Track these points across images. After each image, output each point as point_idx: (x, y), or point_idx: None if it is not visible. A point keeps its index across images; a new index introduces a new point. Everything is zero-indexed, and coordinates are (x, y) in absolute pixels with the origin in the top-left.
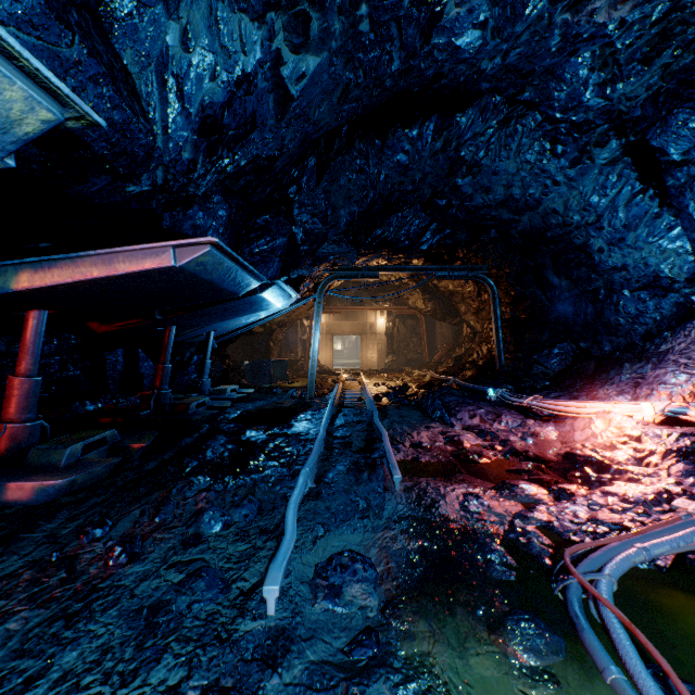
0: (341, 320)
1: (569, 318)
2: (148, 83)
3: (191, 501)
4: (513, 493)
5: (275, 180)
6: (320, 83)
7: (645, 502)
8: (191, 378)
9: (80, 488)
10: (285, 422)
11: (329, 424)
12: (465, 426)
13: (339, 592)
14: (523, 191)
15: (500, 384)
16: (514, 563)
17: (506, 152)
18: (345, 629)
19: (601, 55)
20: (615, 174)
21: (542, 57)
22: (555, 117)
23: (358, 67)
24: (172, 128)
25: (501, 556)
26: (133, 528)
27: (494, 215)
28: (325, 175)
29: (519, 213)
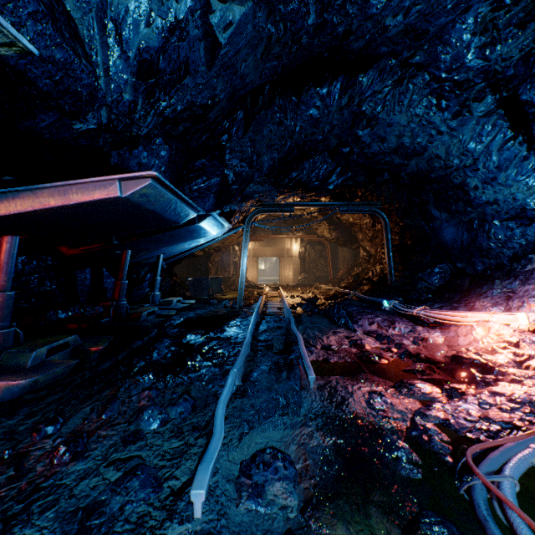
0: (264, 246)
1: (448, 244)
2: (89, 28)
3: (135, 398)
4: (411, 391)
5: (209, 129)
6: (246, 33)
7: (531, 402)
8: (145, 291)
9: (43, 386)
10: (218, 328)
11: (254, 329)
12: (365, 331)
13: (261, 491)
14: (412, 140)
15: (391, 297)
16: (419, 460)
17: (399, 107)
18: (267, 532)
19: (482, 22)
20: (490, 124)
21: (438, 15)
22: (441, 77)
23: (279, 20)
24: (112, 71)
25: (407, 453)
26: (82, 424)
27: (388, 160)
28: (251, 126)
29: (408, 158)
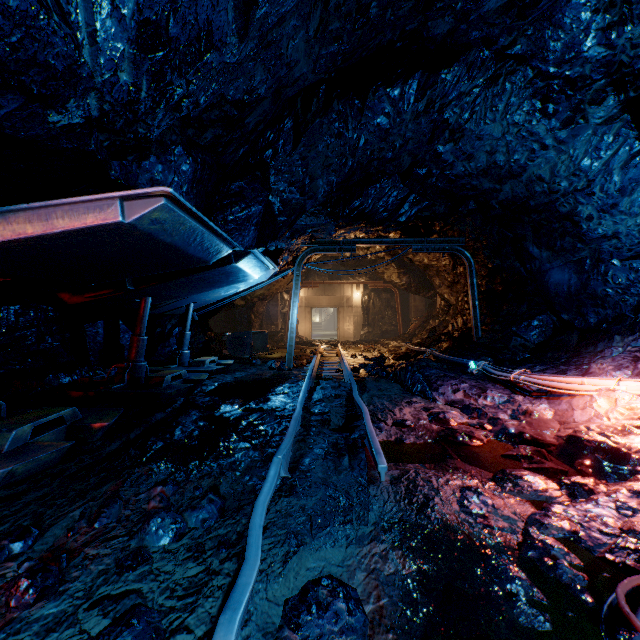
0: (319, 294)
1: (550, 290)
2: None
3: (144, 496)
4: (518, 487)
5: (248, 141)
6: None
7: None
8: (172, 349)
9: (23, 477)
10: (261, 396)
11: (306, 398)
12: (448, 401)
13: None
14: (508, 157)
15: (478, 357)
16: (543, 598)
17: (492, 114)
18: None
19: None
20: (611, 134)
21: None
22: (548, 72)
23: None
24: (101, 36)
25: (525, 587)
26: (65, 537)
27: (475, 184)
28: (302, 138)
29: (501, 181)
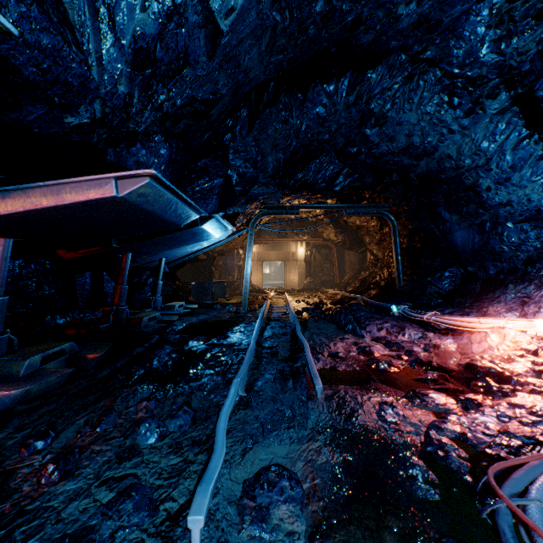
0: (269, 250)
1: (459, 247)
2: (80, 13)
3: (133, 409)
4: (424, 402)
5: (212, 127)
6: (249, 21)
7: None
8: (147, 296)
9: (36, 396)
10: (222, 334)
11: (259, 335)
12: (373, 337)
13: (266, 515)
14: (423, 139)
15: (400, 302)
16: (435, 479)
17: (409, 105)
18: None
19: (497, 13)
20: (504, 122)
21: (453, 3)
22: (453, 73)
23: (285, 8)
24: (106, 60)
25: (422, 471)
26: (75, 438)
27: (397, 161)
28: (255, 125)
29: (418, 158)
